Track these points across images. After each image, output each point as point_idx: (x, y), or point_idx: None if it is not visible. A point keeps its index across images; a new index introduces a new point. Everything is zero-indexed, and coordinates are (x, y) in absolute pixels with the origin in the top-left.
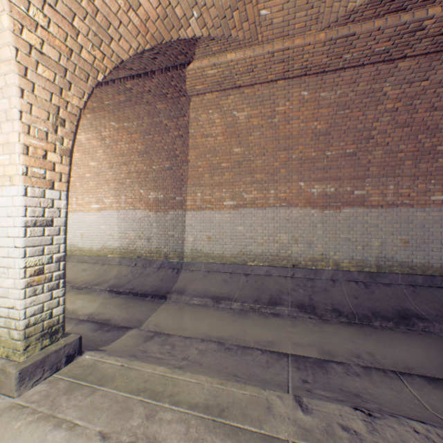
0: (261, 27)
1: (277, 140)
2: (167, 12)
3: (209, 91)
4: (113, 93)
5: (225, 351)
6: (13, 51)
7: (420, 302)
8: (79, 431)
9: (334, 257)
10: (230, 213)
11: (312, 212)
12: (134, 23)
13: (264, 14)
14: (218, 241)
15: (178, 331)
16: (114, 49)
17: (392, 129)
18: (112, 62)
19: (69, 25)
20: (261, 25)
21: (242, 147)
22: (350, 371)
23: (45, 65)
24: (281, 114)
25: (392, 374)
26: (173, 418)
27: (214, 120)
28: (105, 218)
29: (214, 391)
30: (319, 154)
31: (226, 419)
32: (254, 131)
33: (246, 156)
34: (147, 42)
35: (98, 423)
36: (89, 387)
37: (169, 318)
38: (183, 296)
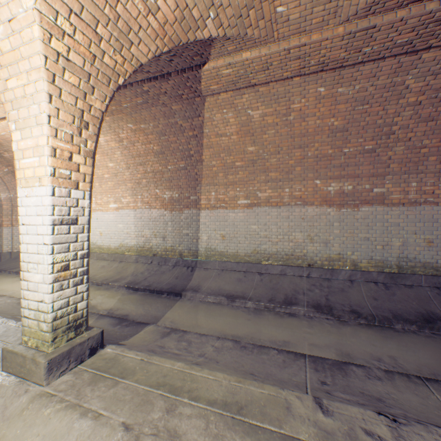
0: (278, 24)
1: (292, 138)
2: (184, 15)
3: (224, 90)
4: (131, 96)
5: (241, 349)
6: (43, 59)
7: None
8: (104, 421)
9: (352, 257)
10: (244, 212)
11: (328, 211)
12: (153, 27)
13: (281, 11)
14: (232, 239)
15: (194, 329)
16: (134, 53)
17: (414, 123)
18: (132, 66)
19: (93, 32)
20: (277, 22)
21: (256, 145)
22: (371, 374)
23: (71, 71)
24: (296, 111)
25: (417, 379)
26: (192, 413)
27: (228, 119)
28: (122, 217)
29: (232, 388)
30: (336, 151)
31: (245, 416)
32: (268, 129)
33: (260, 155)
34: (164, 45)
35: (121, 414)
36: (112, 379)
37: (185, 315)
38: (197, 294)
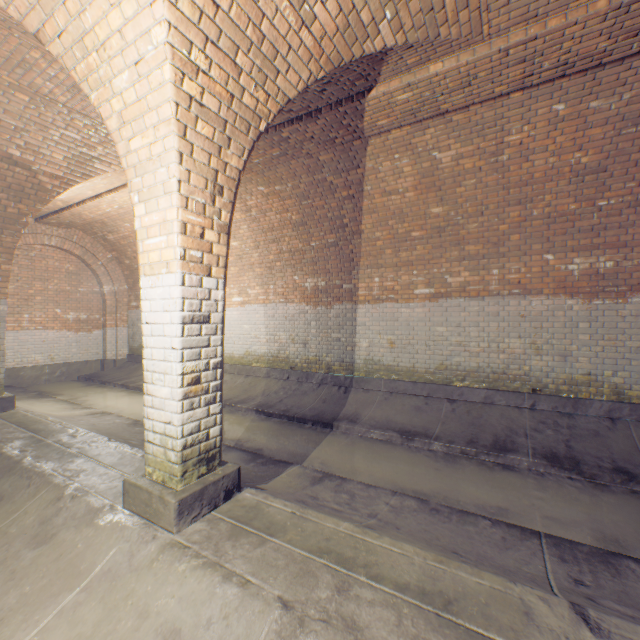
0: (490, 12)
1: (504, 190)
2: (349, 21)
3: (397, 125)
4: (265, 147)
5: (430, 513)
6: (173, 108)
7: None
8: (254, 591)
9: (613, 380)
10: (424, 306)
11: (569, 304)
12: (306, 46)
13: None
14: (405, 348)
15: (355, 476)
16: (280, 86)
17: None
18: (277, 104)
19: (231, 64)
20: (489, 9)
21: (445, 204)
22: None
23: (204, 120)
24: (513, 147)
25: None
26: (375, 598)
27: (401, 168)
28: (249, 315)
29: (430, 570)
30: (583, 206)
31: (457, 616)
32: (465, 178)
33: (450, 219)
34: (320, 69)
35: (275, 584)
36: (256, 535)
37: (340, 455)
38: (356, 426)
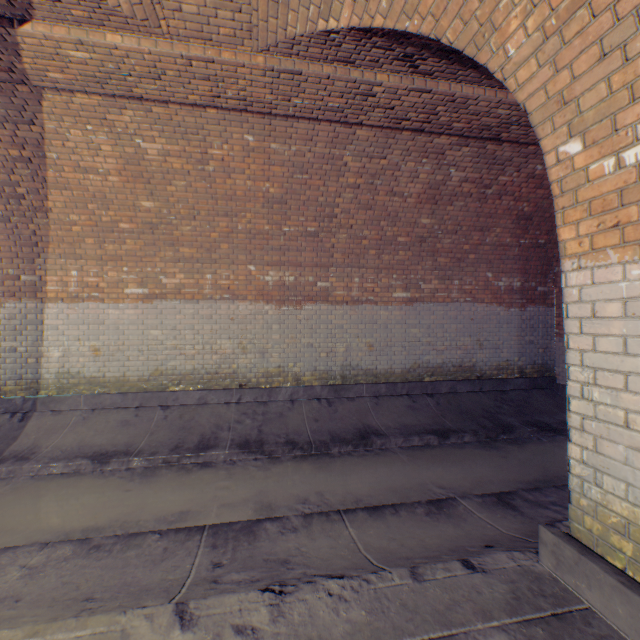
0: (165, 9)
1: (214, 200)
2: None
3: (80, 88)
4: None
5: (88, 554)
6: None
7: (382, 415)
8: None
9: (295, 370)
10: (137, 308)
11: (267, 309)
12: None
13: None
14: (115, 355)
15: None
16: None
17: (356, 209)
18: None
19: None
20: (163, 5)
21: (157, 200)
22: (287, 527)
23: None
24: (218, 161)
25: (336, 515)
26: None
27: (99, 144)
28: None
29: None
30: (275, 229)
31: None
32: (176, 178)
33: (164, 217)
34: None
35: None
36: None
37: None
38: (26, 464)
